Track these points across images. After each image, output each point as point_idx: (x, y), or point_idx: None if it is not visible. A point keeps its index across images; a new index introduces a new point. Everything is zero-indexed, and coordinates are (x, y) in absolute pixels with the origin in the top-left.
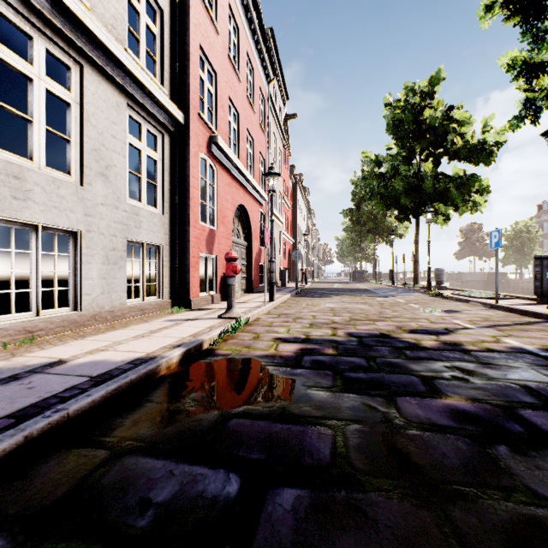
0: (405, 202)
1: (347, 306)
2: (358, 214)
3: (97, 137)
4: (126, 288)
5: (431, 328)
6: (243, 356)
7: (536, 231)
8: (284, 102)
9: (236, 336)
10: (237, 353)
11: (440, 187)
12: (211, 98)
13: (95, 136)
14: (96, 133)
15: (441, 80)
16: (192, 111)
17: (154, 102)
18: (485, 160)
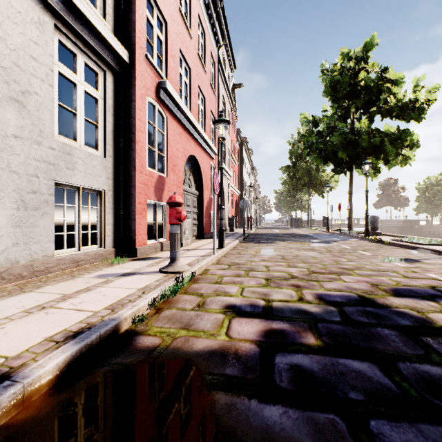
0: (342, 156)
1: (297, 253)
2: (295, 170)
3: (6, 52)
4: (53, 237)
5: (414, 287)
6: (176, 354)
7: None
8: (232, 71)
9: (176, 301)
10: (168, 343)
11: (376, 142)
12: (161, 45)
13: (3, 51)
14: (4, 47)
15: (374, 45)
16: (138, 51)
17: (92, 31)
18: (416, 117)
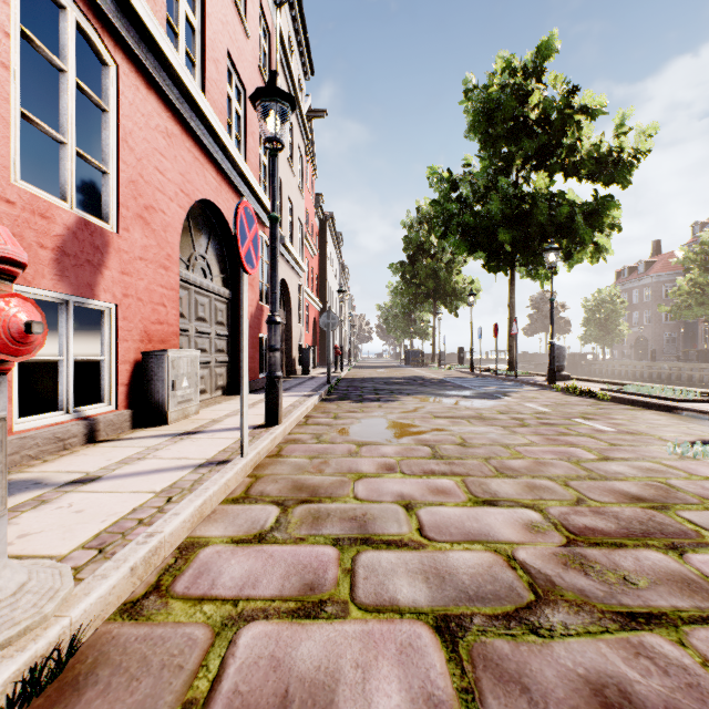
0: (505, 238)
1: (457, 431)
2: (413, 270)
3: None
4: None
5: None
6: None
7: (621, 302)
8: (307, 77)
9: None
10: None
11: (562, 214)
12: None
13: None
14: None
15: (554, 51)
16: None
17: None
18: (620, 178)
